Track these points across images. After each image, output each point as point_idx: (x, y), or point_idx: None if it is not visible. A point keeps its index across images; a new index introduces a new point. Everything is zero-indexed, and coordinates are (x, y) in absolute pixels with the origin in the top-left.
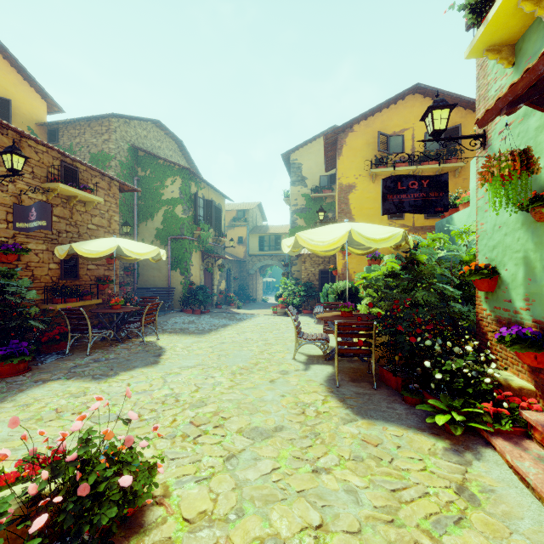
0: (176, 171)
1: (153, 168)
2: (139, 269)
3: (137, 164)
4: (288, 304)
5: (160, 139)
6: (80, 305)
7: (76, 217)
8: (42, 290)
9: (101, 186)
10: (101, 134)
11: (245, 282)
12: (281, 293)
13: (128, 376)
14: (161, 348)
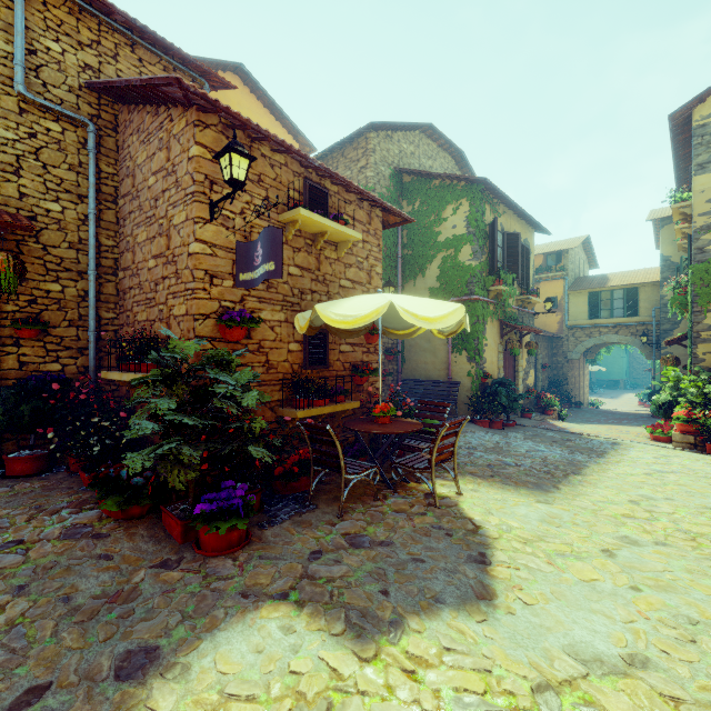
0: (460, 191)
1: (424, 196)
2: (404, 352)
3: (401, 196)
4: (708, 427)
5: (431, 156)
6: (329, 411)
7: (324, 268)
8: (279, 385)
9: (358, 218)
10: (356, 161)
11: (560, 373)
12: (669, 399)
13: (429, 644)
14: (474, 527)
